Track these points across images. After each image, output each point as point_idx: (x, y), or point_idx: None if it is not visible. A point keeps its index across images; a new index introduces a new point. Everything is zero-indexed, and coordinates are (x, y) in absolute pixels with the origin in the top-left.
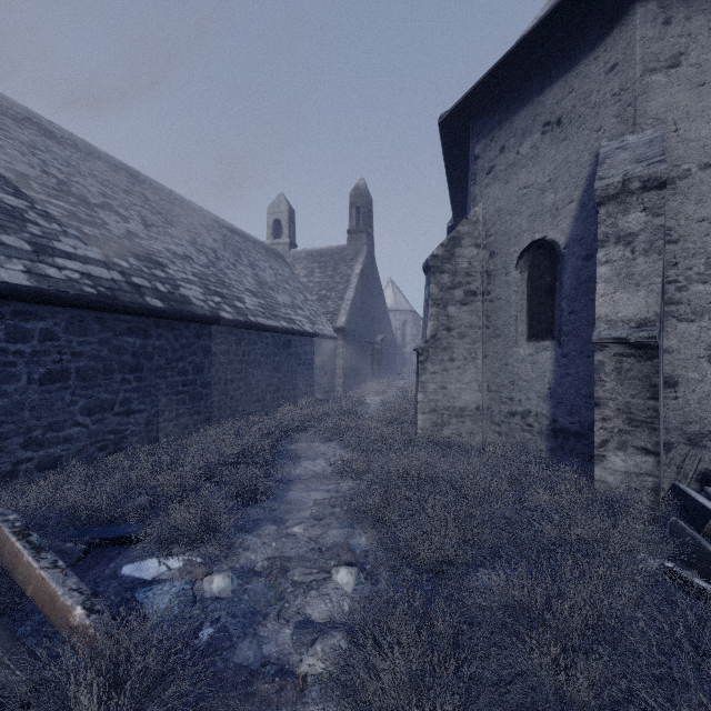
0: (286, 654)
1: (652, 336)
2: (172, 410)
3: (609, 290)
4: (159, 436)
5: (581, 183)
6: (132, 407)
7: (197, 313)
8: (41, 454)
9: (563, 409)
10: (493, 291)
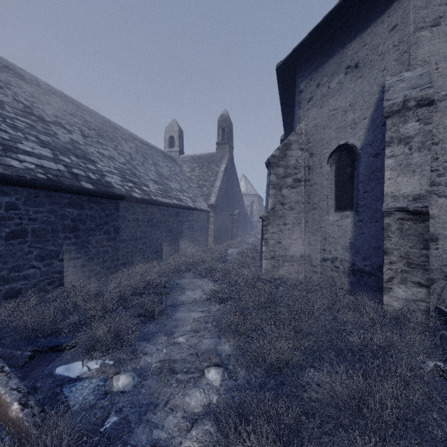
0: (169, 438)
1: (425, 205)
2: (100, 257)
3: (393, 175)
4: (90, 274)
5: (372, 106)
6: (72, 255)
7: (116, 193)
8: (7, 288)
9: (359, 256)
10: (312, 179)
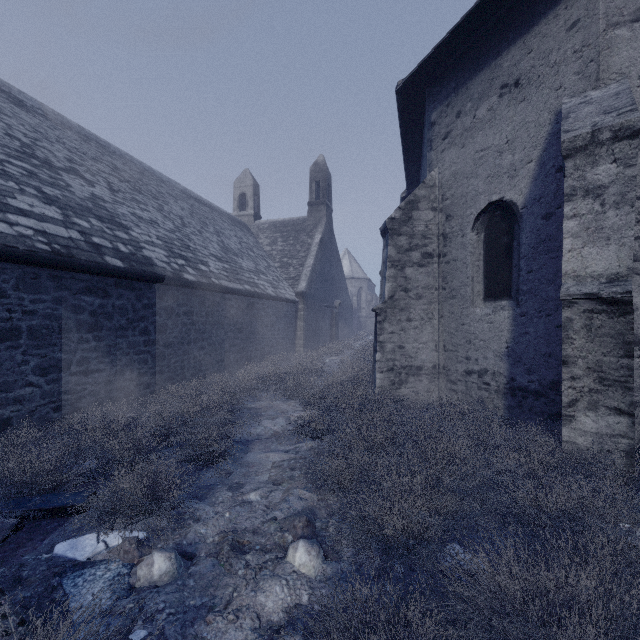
0: None
1: (627, 290)
2: (134, 369)
3: (577, 245)
4: (119, 395)
5: (540, 143)
6: (91, 366)
7: (159, 274)
8: None
9: (521, 368)
10: (450, 253)
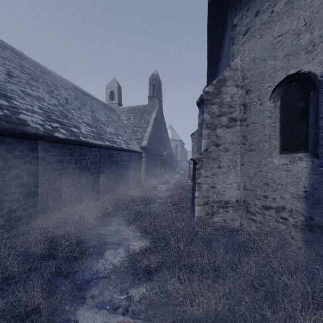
0: None
1: None
2: (3, 208)
3: None
4: None
5: None
6: None
7: (28, 132)
8: None
9: (321, 209)
10: (249, 118)
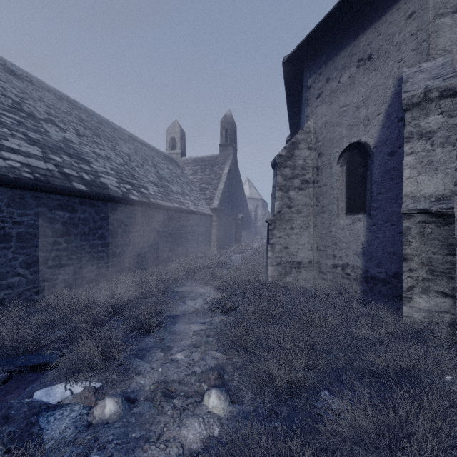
0: None
1: (450, 207)
2: (93, 264)
3: (413, 174)
4: (83, 282)
5: (387, 100)
6: (62, 262)
7: (112, 195)
8: None
9: (373, 262)
10: (321, 180)
